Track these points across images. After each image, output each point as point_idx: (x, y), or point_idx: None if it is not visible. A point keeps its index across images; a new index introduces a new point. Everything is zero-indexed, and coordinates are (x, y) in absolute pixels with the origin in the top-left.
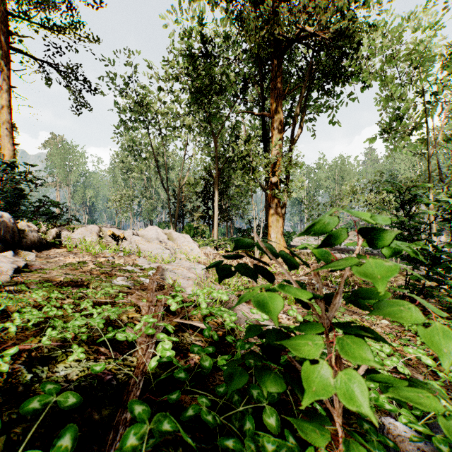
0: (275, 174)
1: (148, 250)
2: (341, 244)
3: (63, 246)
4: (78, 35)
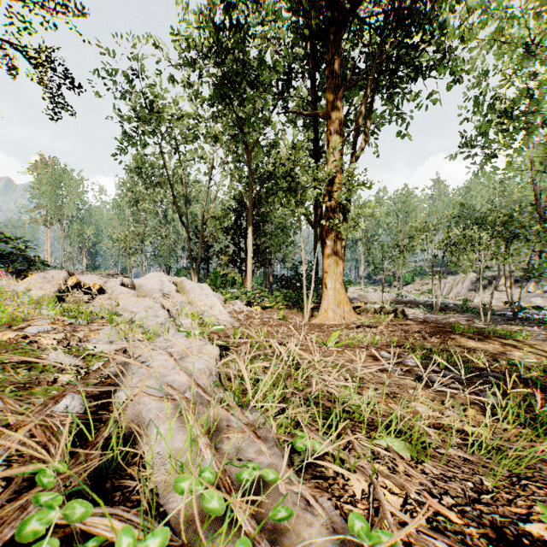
0: (333, 196)
1: (133, 310)
2: (407, 295)
3: None
4: (52, 1)
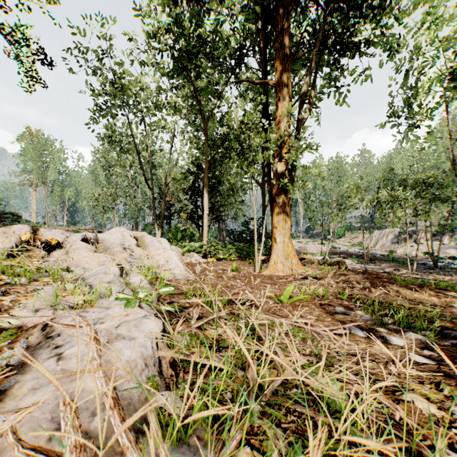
0: (283, 156)
1: (85, 266)
2: (340, 247)
3: None
4: None
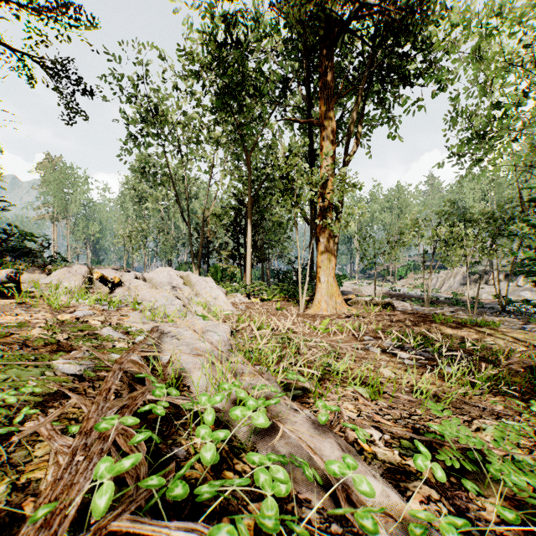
0: (326, 197)
1: (151, 300)
2: (400, 289)
3: (19, 295)
4: (67, 17)
